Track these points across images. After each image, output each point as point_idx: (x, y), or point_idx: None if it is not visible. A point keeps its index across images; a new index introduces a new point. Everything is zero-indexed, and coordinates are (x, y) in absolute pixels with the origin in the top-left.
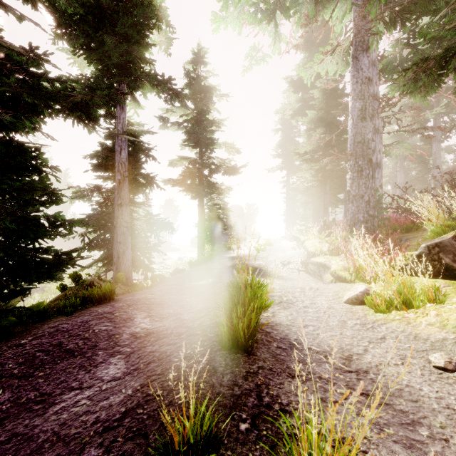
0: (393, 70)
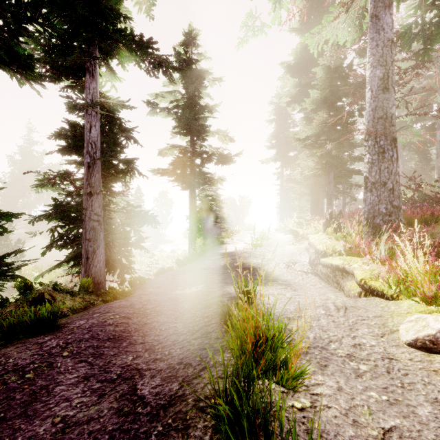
0: (412, 38)
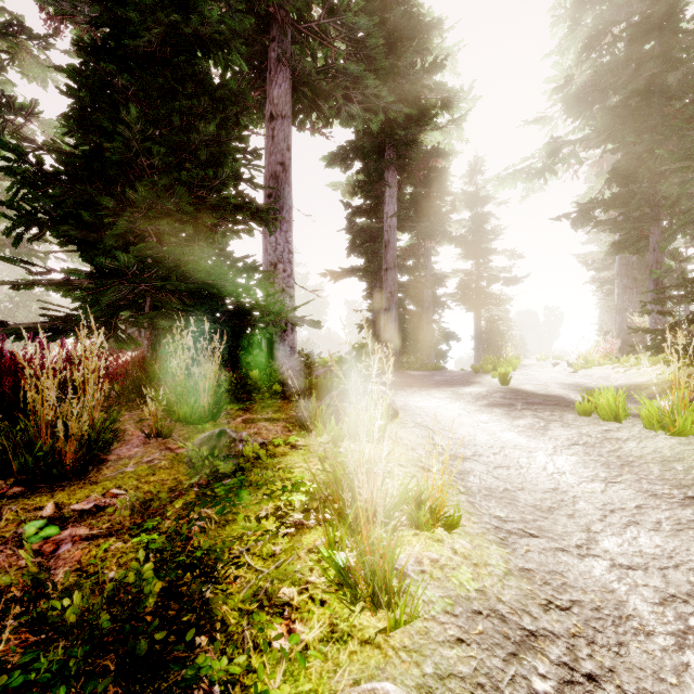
0: None
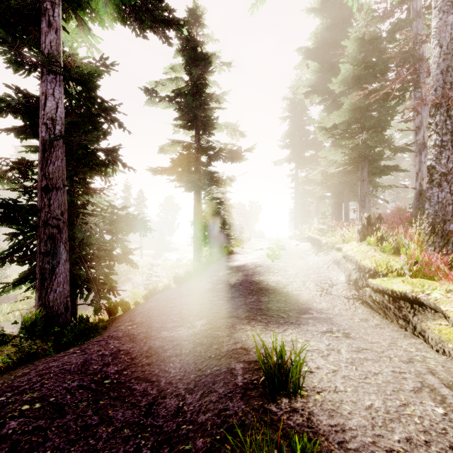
0: None
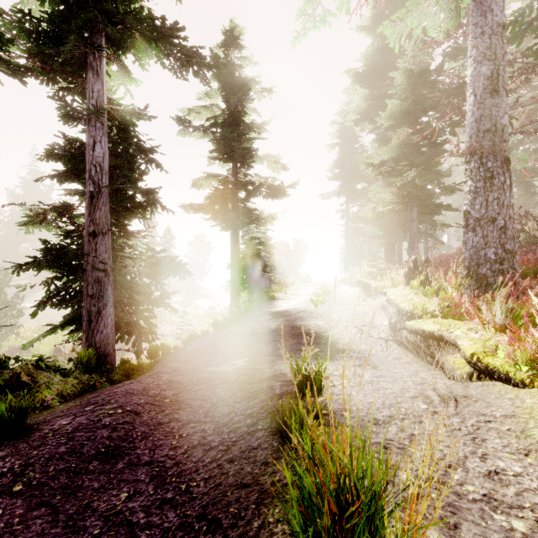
0: (525, 29)
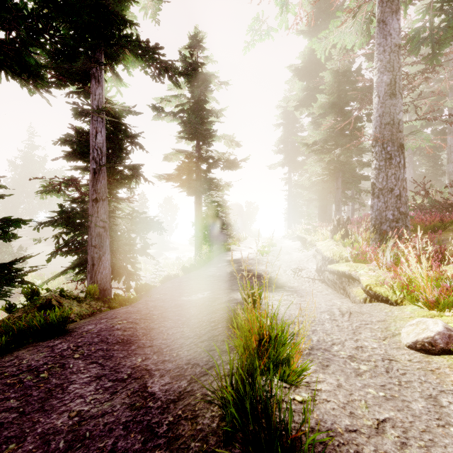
0: (421, 43)
